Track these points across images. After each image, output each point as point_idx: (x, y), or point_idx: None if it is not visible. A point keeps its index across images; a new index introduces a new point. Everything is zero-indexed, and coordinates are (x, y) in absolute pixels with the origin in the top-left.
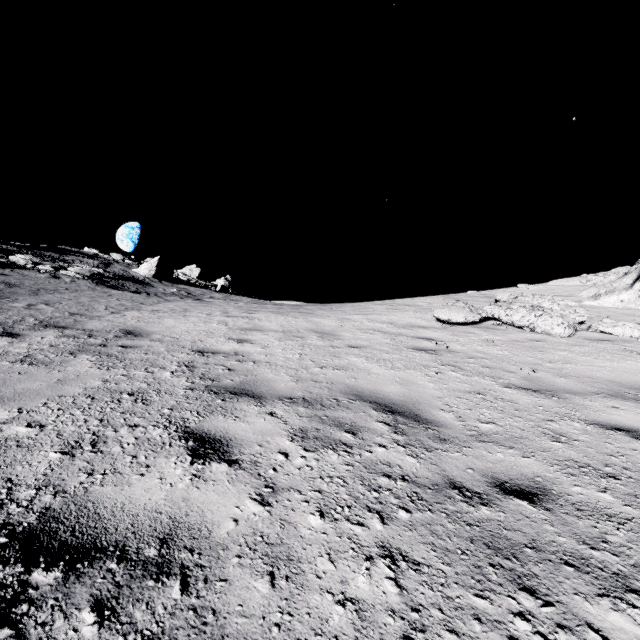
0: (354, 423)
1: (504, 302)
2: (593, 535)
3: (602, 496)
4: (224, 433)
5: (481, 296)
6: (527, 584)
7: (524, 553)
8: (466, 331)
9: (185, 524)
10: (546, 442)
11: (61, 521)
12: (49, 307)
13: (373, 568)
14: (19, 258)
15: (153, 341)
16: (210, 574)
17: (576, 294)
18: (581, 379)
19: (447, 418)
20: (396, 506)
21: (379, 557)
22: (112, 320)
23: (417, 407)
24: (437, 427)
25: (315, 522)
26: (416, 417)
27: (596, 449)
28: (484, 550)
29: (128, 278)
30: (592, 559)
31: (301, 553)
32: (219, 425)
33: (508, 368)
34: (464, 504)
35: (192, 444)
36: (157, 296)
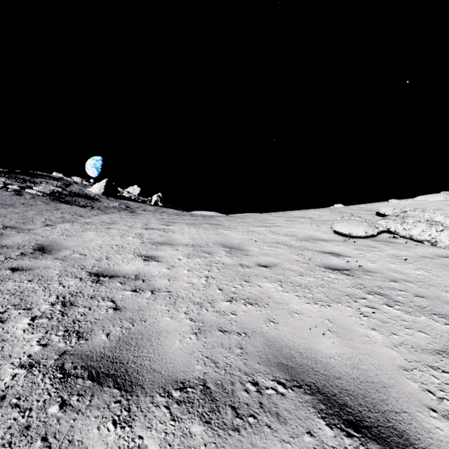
0: None
1: (396, 216)
2: None
3: None
4: None
5: (361, 209)
6: None
7: None
8: (367, 245)
9: None
10: None
11: None
12: None
13: None
14: None
15: (56, 260)
16: None
17: (444, 208)
18: None
19: None
20: None
21: None
22: (38, 233)
23: (388, 403)
24: None
25: None
26: (406, 445)
27: None
28: None
29: (82, 195)
30: None
31: None
32: None
33: (445, 297)
34: None
35: None
36: (99, 209)
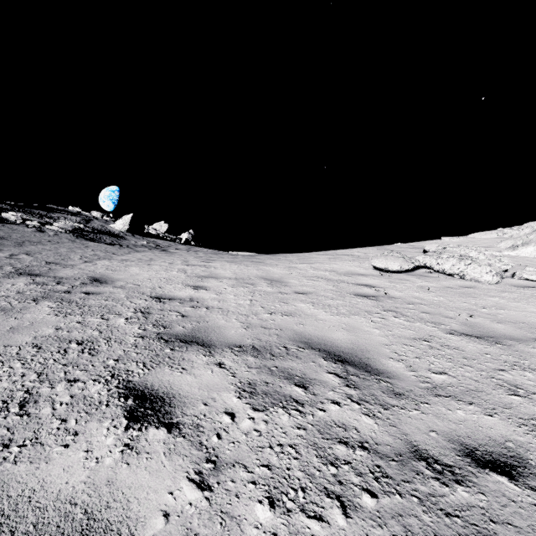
0: (304, 375)
1: (434, 252)
2: None
3: None
4: (168, 388)
5: (410, 247)
6: None
7: None
8: (401, 278)
9: (102, 523)
10: (504, 396)
11: None
12: (29, 257)
13: None
14: (10, 215)
15: (116, 288)
16: None
17: (495, 245)
18: (518, 325)
19: (398, 368)
20: (358, 487)
21: None
22: (83, 268)
23: (366, 355)
24: (389, 379)
25: (263, 515)
26: (366, 367)
27: None
28: None
29: (105, 232)
30: None
31: None
32: (164, 379)
33: (446, 314)
34: (436, 483)
35: (131, 403)
36: (128, 247)
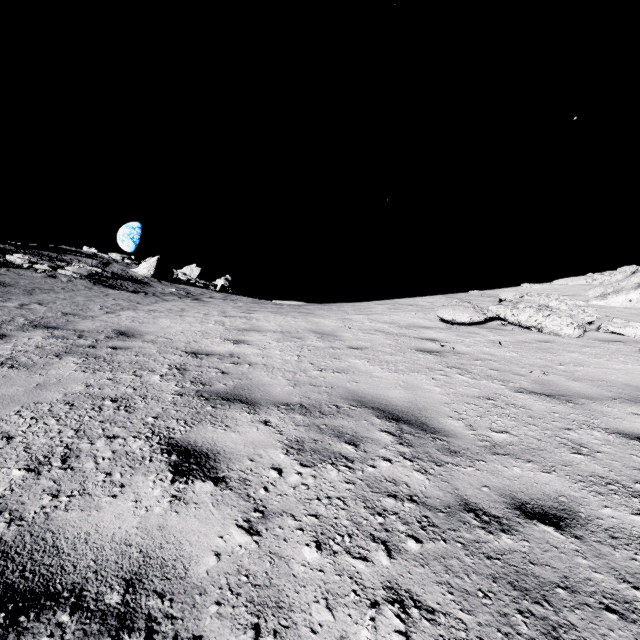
0: (355, 433)
1: (510, 302)
2: (634, 570)
3: (637, 520)
4: (212, 445)
5: (485, 296)
6: (565, 638)
7: (557, 595)
8: (471, 331)
9: (158, 560)
10: (566, 454)
11: (11, 557)
12: (42, 307)
13: (379, 618)
14: (16, 257)
15: (145, 342)
16: (182, 629)
17: (582, 293)
18: (595, 383)
19: (456, 427)
20: (404, 534)
21: (386, 602)
22: (106, 320)
23: (423, 414)
24: (446, 437)
25: (310, 556)
26: (423, 426)
27: (622, 462)
28: (509, 592)
29: (127, 278)
30: (637, 603)
31: (293, 598)
32: (207, 436)
33: (517, 371)
34: (482, 531)
35: (175, 458)
36: (155, 296)
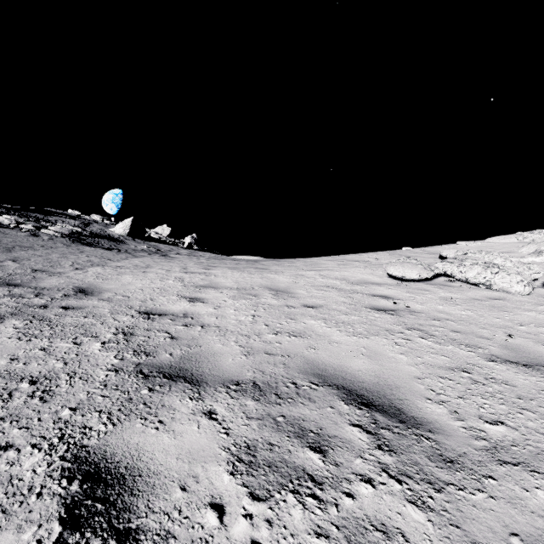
0: (321, 429)
1: (455, 259)
2: None
3: None
4: (134, 459)
5: (425, 252)
6: None
7: None
8: (421, 288)
9: None
10: None
11: None
12: (15, 263)
13: None
14: (4, 218)
15: (101, 300)
16: None
17: (516, 250)
18: None
19: (439, 414)
20: None
21: None
22: (71, 277)
23: (396, 395)
24: (432, 433)
25: None
26: (400, 414)
27: None
28: None
29: (104, 236)
30: None
31: None
32: (131, 441)
33: (480, 333)
34: None
35: (76, 489)
36: (127, 252)
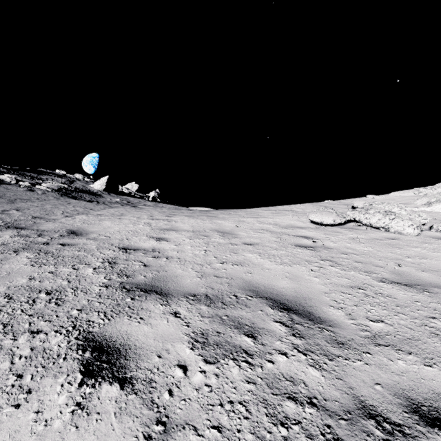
0: (253, 324)
1: (362, 208)
2: None
3: None
4: (125, 339)
5: (340, 204)
6: None
7: None
8: (335, 231)
9: None
10: (440, 344)
11: None
12: (18, 212)
13: None
14: (6, 177)
15: (89, 239)
16: None
17: (412, 202)
18: (440, 273)
19: (338, 316)
20: None
21: None
22: (63, 222)
23: (308, 303)
24: (331, 327)
25: None
26: (310, 315)
27: None
28: None
29: (85, 191)
30: None
31: None
32: (122, 329)
33: (376, 263)
34: None
35: (88, 356)
36: (104, 204)
